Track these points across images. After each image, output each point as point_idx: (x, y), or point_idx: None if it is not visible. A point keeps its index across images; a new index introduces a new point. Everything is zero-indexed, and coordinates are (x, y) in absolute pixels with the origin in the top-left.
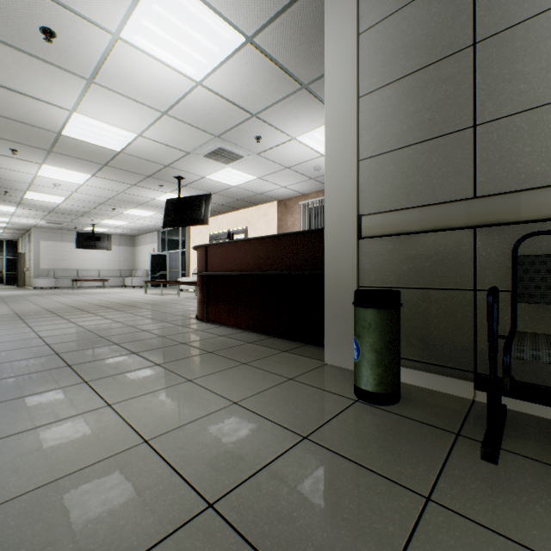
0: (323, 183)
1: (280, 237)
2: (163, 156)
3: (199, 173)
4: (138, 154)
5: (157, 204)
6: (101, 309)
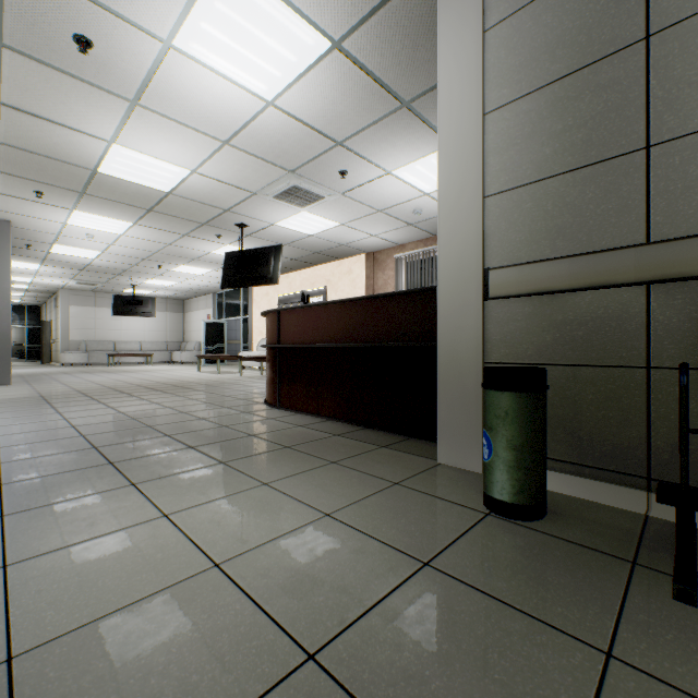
0: (424, 231)
1: (375, 298)
2: (222, 197)
3: (267, 219)
4: (191, 196)
5: (213, 259)
6: (145, 391)
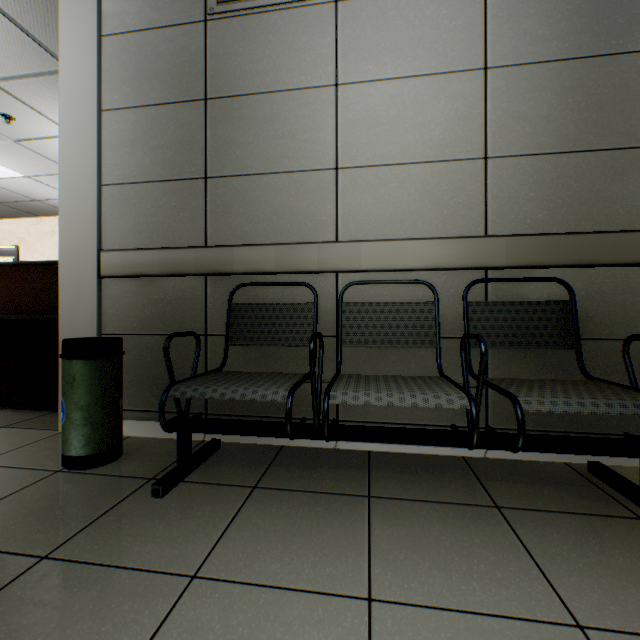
0: None
1: (14, 266)
2: None
3: None
4: None
5: None
6: None
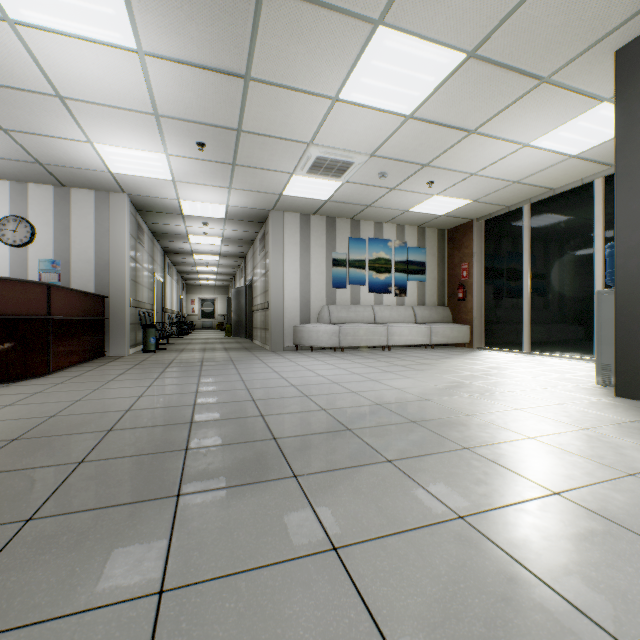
0: None
1: (90, 294)
2: None
3: None
4: None
5: None
6: None
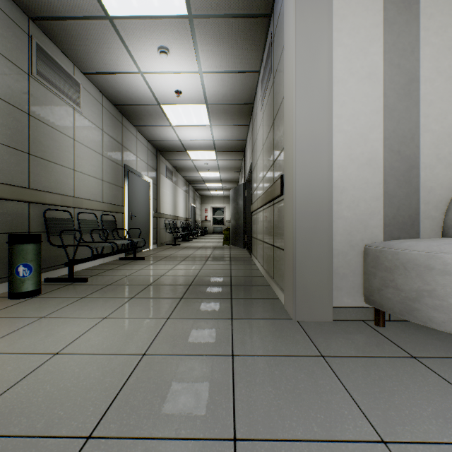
0: None
1: None
2: None
3: None
4: None
5: None
6: None
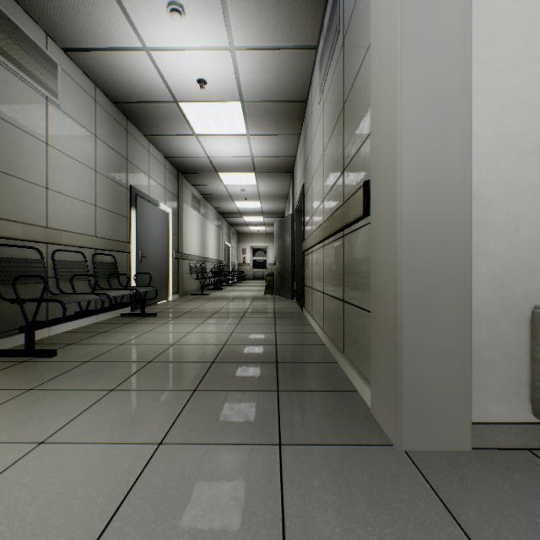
0: None
1: None
2: None
3: None
4: None
5: None
6: None
